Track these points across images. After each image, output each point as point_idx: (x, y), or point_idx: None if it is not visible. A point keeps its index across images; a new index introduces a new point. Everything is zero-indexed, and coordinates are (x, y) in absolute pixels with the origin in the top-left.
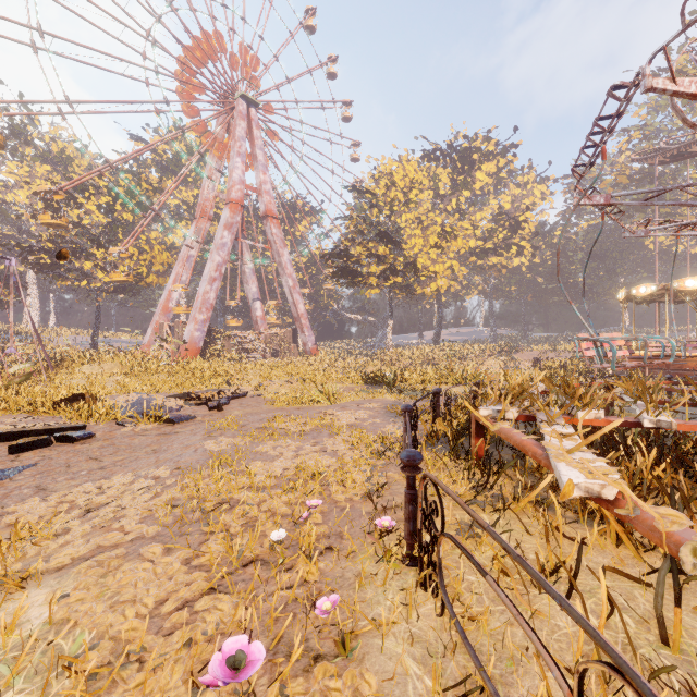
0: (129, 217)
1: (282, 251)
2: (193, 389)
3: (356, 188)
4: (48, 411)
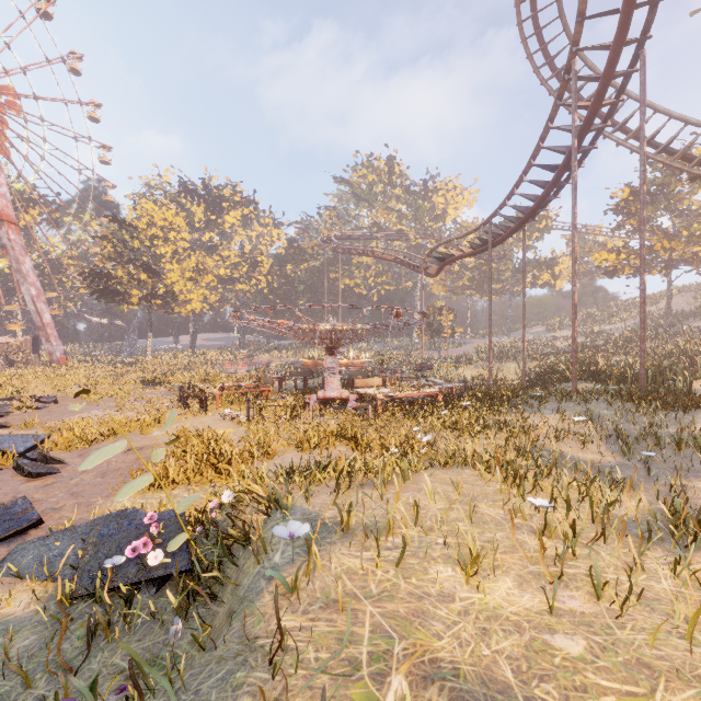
0: None
1: (23, 258)
2: None
3: (117, 219)
4: None
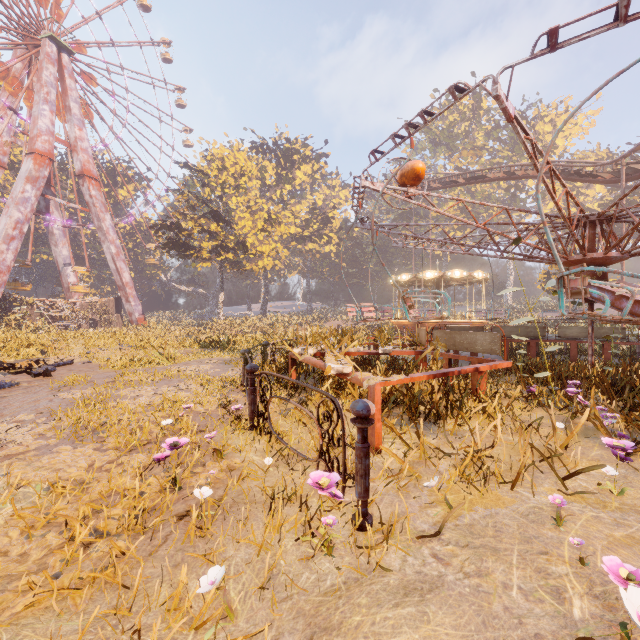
0: None
1: (103, 215)
2: None
3: (188, 166)
4: None
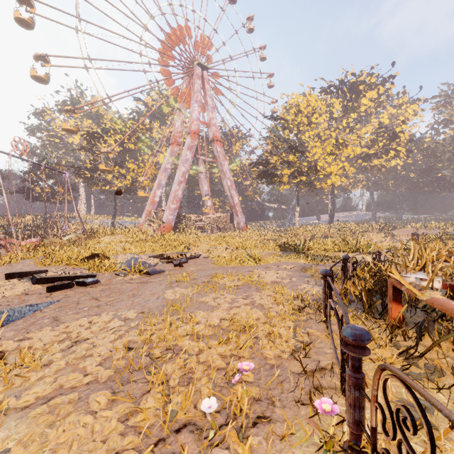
0: (132, 146)
1: (224, 162)
2: (166, 252)
3: (273, 117)
4: (78, 264)
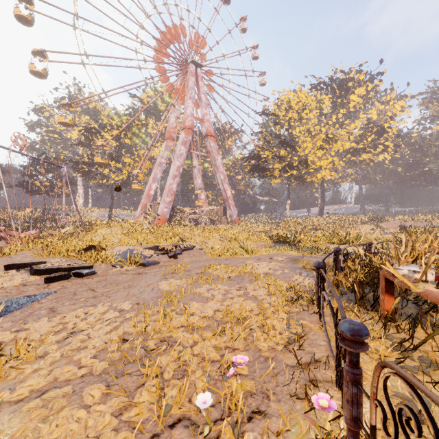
0: (128, 141)
1: (217, 157)
2: (161, 243)
3: (265, 113)
4: (75, 255)
